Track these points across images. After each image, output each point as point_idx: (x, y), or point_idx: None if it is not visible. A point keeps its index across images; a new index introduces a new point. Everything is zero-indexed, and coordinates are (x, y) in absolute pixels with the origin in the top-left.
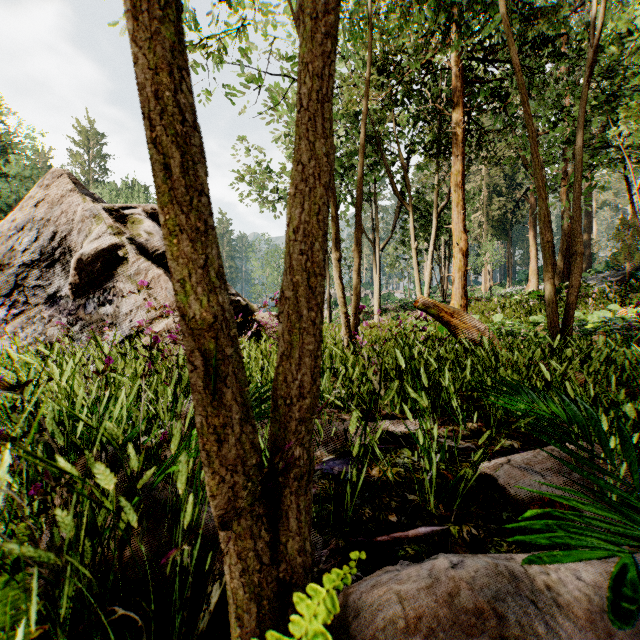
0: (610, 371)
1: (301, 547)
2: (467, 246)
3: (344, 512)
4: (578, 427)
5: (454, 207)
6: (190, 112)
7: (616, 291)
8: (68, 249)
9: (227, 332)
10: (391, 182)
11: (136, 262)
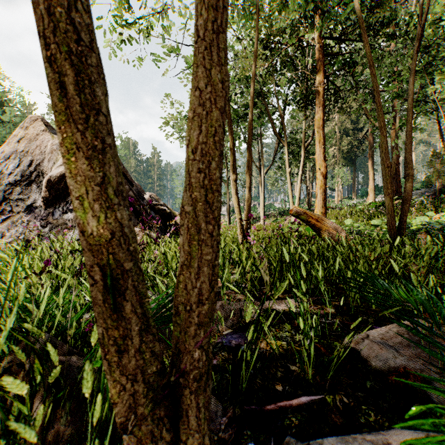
0: (439, 263)
1: (200, 442)
2: (326, 171)
3: (240, 384)
4: (428, 314)
5: (317, 143)
6: (91, 34)
7: (431, 202)
8: (41, 172)
9: (128, 247)
10: (272, 126)
11: None
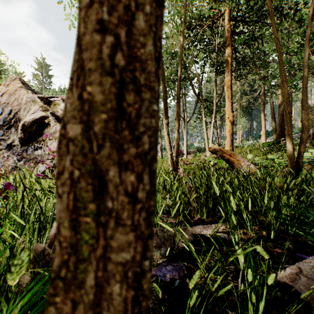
0: None
1: None
2: (233, 119)
3: None
4: None
5: (226, 98)
6: None
7: (310, 142)
8: (18, 119)
9: None
10: (193, 87)
11: (54, 126)
